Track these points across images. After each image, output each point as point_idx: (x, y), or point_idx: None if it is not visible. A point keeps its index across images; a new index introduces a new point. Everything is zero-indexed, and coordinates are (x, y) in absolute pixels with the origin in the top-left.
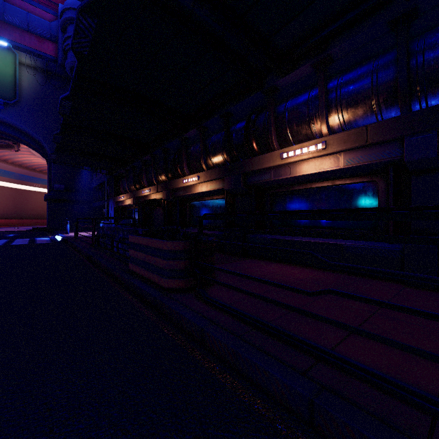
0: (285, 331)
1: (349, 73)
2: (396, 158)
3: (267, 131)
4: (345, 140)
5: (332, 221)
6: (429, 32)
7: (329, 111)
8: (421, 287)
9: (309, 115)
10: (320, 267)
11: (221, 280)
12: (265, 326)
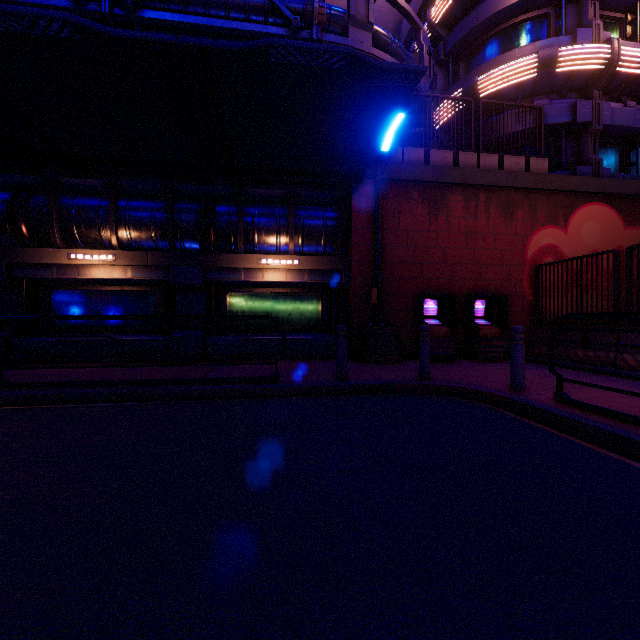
0: (93, 381)
1: (136, 203)
2: (166, 278)
3: (47, 222)
4: (132, 258)
5: (122, 321)
6: (185, 202)
7: (119, 228)
8: (179, 361)
9: (100, 224)
10: (111, 361)
11: (7, 379)
12: (78, 383)
